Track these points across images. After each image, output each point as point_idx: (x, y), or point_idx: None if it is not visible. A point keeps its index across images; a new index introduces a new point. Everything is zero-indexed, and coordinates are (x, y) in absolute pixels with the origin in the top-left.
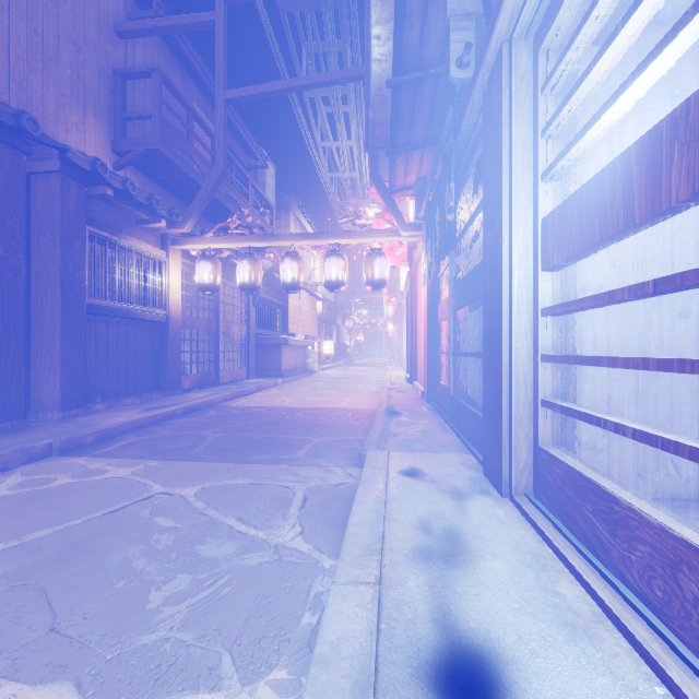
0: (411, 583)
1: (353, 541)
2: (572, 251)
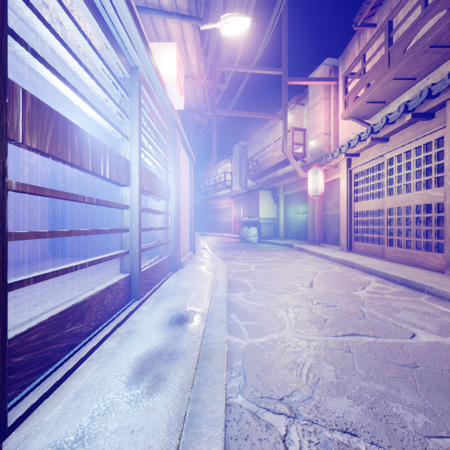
0: (187, 342)
1: (219, 364)
2: (51, 151)
